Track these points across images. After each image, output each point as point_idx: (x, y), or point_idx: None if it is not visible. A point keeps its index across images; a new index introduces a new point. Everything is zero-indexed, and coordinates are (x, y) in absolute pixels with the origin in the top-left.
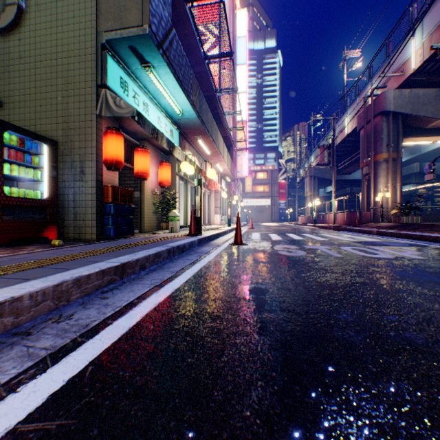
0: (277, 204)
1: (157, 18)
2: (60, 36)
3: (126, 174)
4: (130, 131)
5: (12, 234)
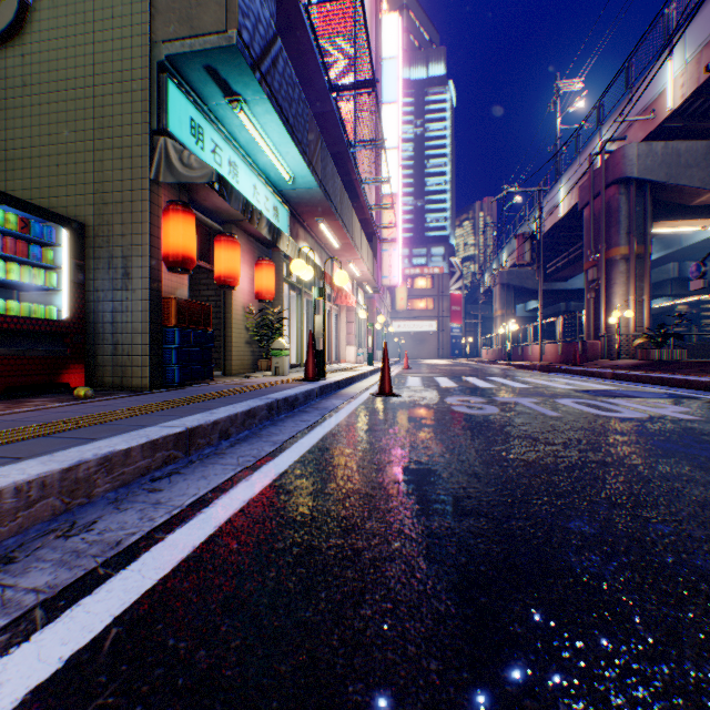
0: (447, 329)
1: (251, 19)
2: (91, 49)
3: (201, 280)
4: (208, 209)
5: (8, 378)
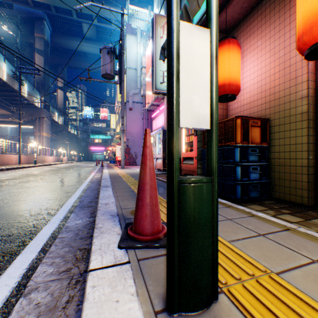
0: None
1: None
2: None
3: None
4: None
5: None
